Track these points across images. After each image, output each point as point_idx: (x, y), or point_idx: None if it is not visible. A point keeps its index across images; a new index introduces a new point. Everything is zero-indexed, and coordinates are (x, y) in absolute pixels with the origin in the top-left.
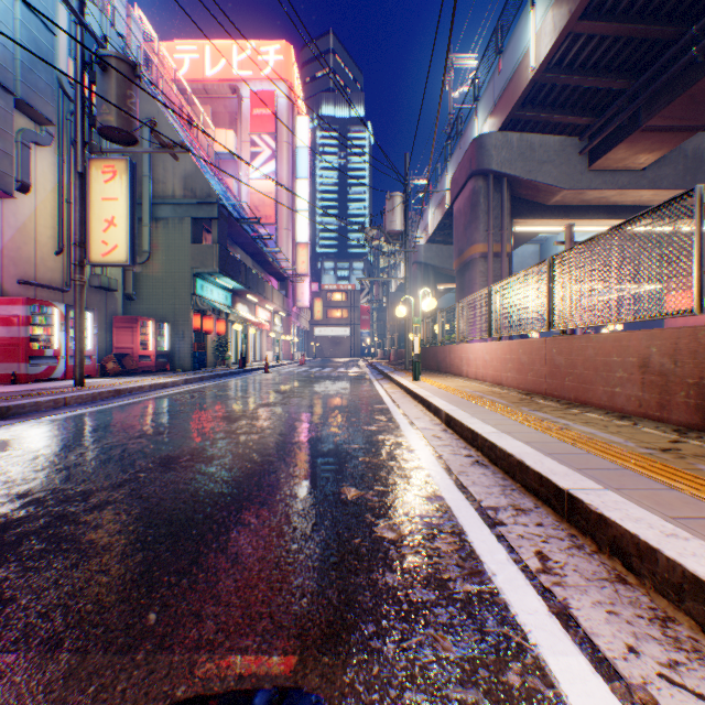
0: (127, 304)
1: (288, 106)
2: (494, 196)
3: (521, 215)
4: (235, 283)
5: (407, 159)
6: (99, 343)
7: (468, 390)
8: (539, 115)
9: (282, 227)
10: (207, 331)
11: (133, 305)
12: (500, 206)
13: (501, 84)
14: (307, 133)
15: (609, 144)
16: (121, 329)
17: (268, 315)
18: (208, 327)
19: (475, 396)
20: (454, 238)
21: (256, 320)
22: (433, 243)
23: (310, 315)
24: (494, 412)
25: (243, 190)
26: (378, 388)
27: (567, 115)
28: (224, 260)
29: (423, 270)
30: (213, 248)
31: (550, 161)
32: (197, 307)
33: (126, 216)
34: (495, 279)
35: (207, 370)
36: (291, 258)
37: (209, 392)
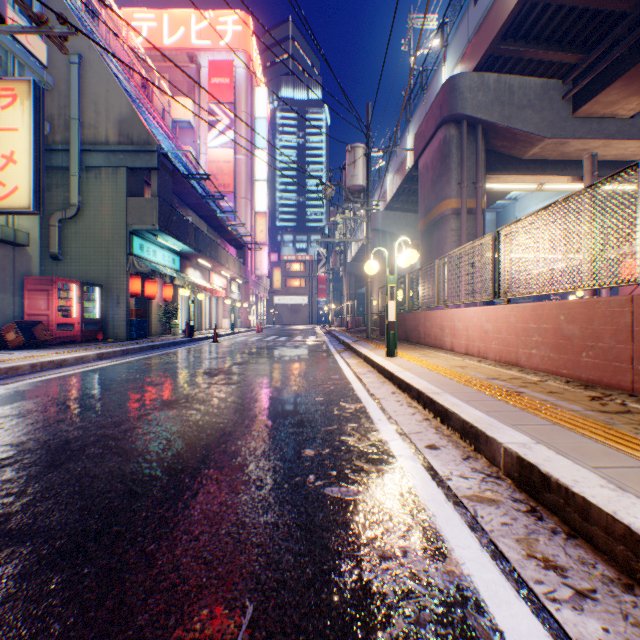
0: (53, 265)
1: (246, 76)
2: (467, 146)
3: (494, 169)
4: (181, 244)
5: (369, 109)
6: (2, 308)
7: (479, 375)
8: (522, 49)
9: (240, 196)
10: (150, 296)
11: (60, 266)
12: (475, 157)
13: (478, 15)
14: (266, 104)
15: (602, 83)
16: (34, 293)
17: (224, 282)
18: (151, 292)
19: (509, 391)
20: (419, 197)
21: (209, 286)
22: (391, 211)
23: (269, 284)
24: (632, 458)
25: (202, 158)
26: (342, 365)
27: (553, 50)
28: (166, 217)
29: (381, 237)
30: (152, 202)
31: (530, 106)
32: (134, 269)
33: (28, 151)
34: (468, 238)
35: (145, 340)
36: (249, 227)
37: (113, 374)
